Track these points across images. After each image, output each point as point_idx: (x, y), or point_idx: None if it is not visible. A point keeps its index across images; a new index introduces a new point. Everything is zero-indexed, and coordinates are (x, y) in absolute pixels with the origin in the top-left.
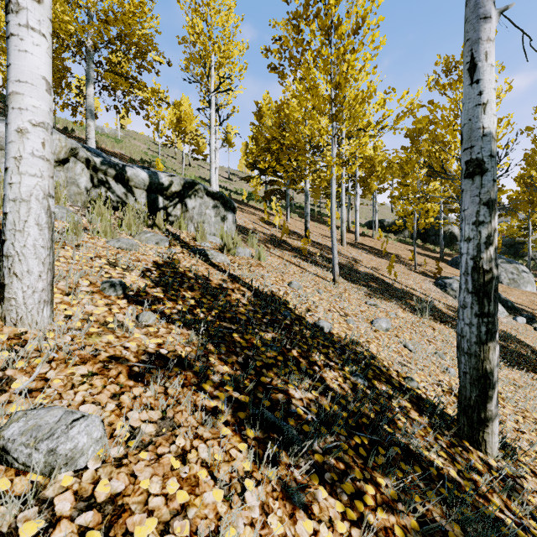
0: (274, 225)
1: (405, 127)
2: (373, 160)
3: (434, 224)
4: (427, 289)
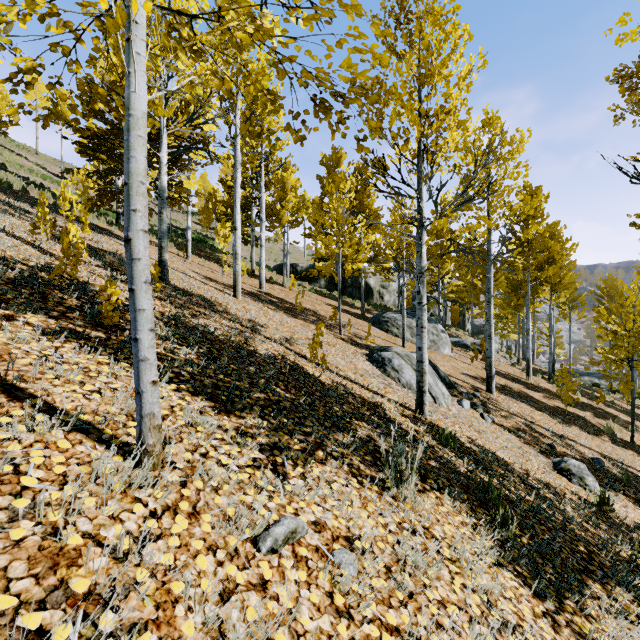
0: (90, 249)
1: (321, 153)
2: (285, 181)
3: (363, 272)
4: (364, 371)
